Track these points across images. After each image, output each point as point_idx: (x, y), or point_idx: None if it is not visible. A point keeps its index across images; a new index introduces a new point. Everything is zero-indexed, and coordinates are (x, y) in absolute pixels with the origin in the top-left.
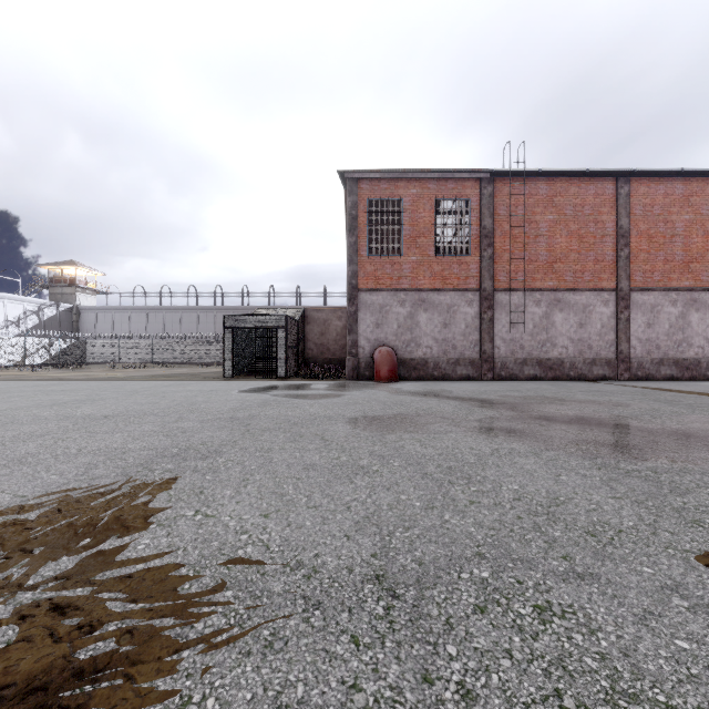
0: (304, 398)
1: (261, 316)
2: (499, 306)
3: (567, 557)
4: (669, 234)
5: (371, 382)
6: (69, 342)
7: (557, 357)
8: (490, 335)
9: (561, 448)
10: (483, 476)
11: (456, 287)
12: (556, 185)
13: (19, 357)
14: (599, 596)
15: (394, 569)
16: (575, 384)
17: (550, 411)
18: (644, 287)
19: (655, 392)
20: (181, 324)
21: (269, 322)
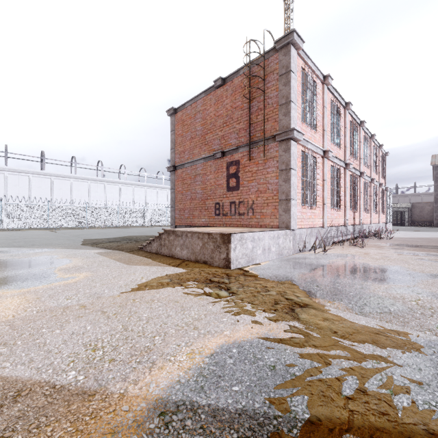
0: (422, 228)
1: (398, 208)
2: None
3: None
4: None
5: None
6: None
7: None
8: None
9: None
10: None
11: None
12: None
13: None
14: None
15: None
16: None
17: None
18: None
19: None
20: None
21: (401, 210)
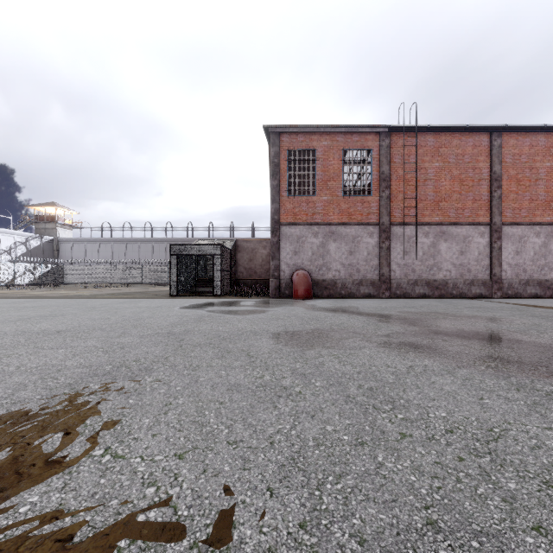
0: (234, 313)
1: (201, 245)
2: (394, 237)
3: (541, 529)
4: (534, 178)
5: (290, 299)
6: (49, 267)
7: (442, 278)
8: (387, 260)
9: (471, 365)
10: (406, 400)
11: (360, 221)
12: (441, 138)
13: (9, 278)
14: None
15: None
16: (459, 301)
17: (446, 326)
18: (513, 221)
19: (528, 308)
20: (139, 252)
21: (207, 250)
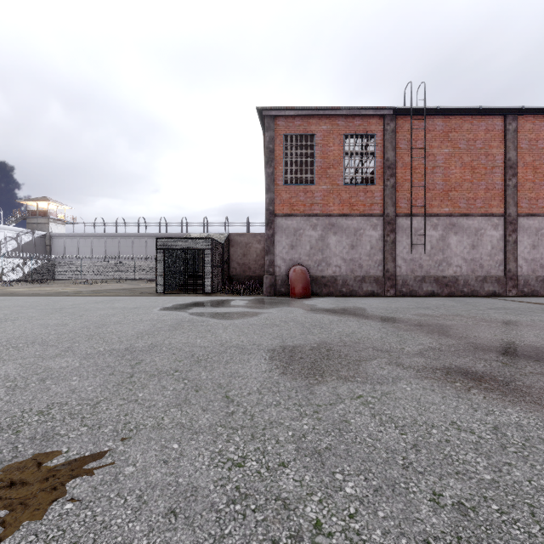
0: (220, 317)
1: (190, 239)
2: (400, 229)
3: None
4: None
5: (287, 298)
6: (40, 262)
7: (452, 275)
8: (392, 255)
9: None
10: None
11: (362, 213)
12: (451, 122)
13: None
14: None
15: None
16: (474, 301)
17: (488, 337)
18: (529, 213)
19: None
20: (132, 247)
21: (196, 244)
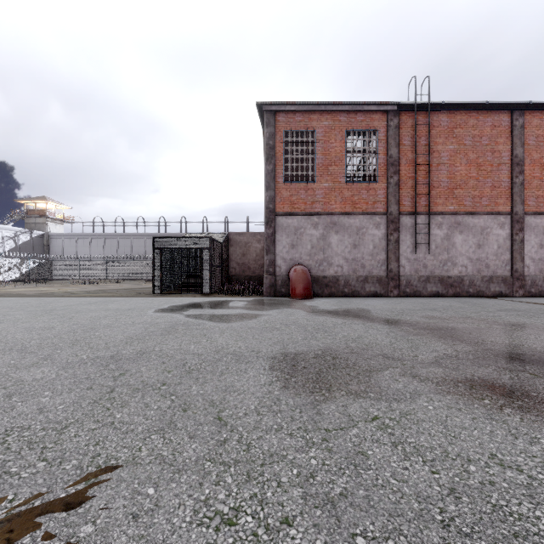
0: (217, 320)
1: (187, 238)
2: (404, 228)
3: None
4: None
5: (287, 299)
6: (37, 262)
7: (457, 275)
8: (396, 255)
9: None
10: None
11: (365, 211)
12: (456, 118)
13: None
14: None
15: None
16: (482, 302)
17: (507, 343)
18: (537, 211)
19: None
20: (131, 247)
21: (194, 244)
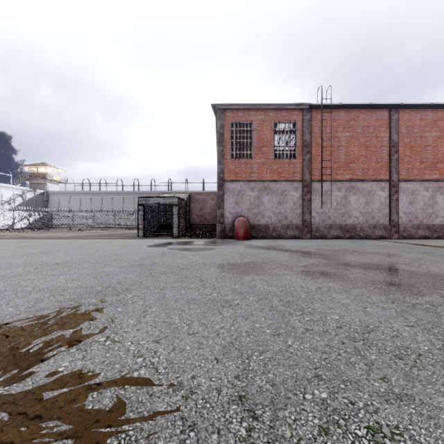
0: (189, 250)
1: (162, 197)
2: (314, 191)
3: (385, 379)
4: (423, 145)
5: (233, 240)
6: (41, 214)
7: (352, 223)
8: (308, 209)
9: (363, 286)
10: (312, 309)
11: (287, 179)
12: (351, 113)
13: (9, 223)
14: (418, 417)
15: (253, 390)
16: (364, 241)
17: (351, 260)
18: (407, 179)
19: (417, 247)
20: (112, 202)
21: (167, 201)
